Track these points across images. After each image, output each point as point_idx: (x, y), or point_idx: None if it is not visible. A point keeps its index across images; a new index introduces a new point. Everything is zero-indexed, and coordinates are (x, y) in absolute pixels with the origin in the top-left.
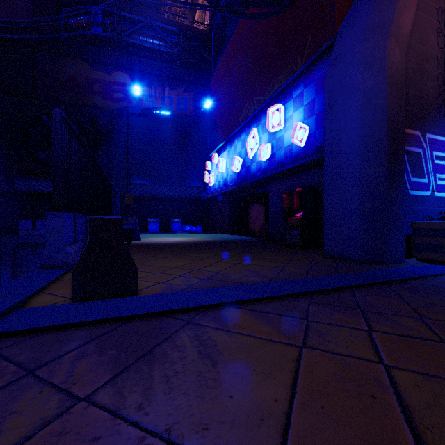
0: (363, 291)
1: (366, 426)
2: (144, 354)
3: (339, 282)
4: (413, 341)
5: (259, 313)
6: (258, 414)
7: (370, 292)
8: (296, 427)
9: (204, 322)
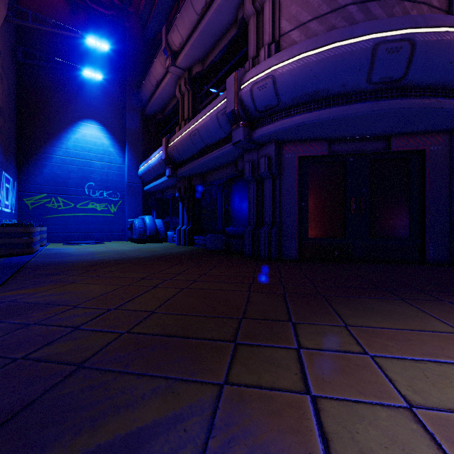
0: (27, 272)
1: (116, 280)
2: (44, 304)
3: (5, 272)
4: (86, 273)
5: (23, 288)
6: (104, 287)
7: (31, 271)
8: (111, 284)
9: (17, 298)
